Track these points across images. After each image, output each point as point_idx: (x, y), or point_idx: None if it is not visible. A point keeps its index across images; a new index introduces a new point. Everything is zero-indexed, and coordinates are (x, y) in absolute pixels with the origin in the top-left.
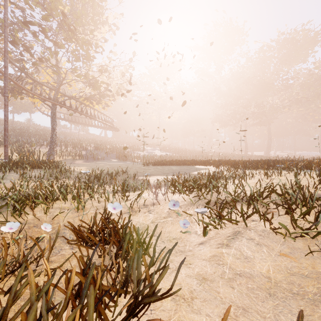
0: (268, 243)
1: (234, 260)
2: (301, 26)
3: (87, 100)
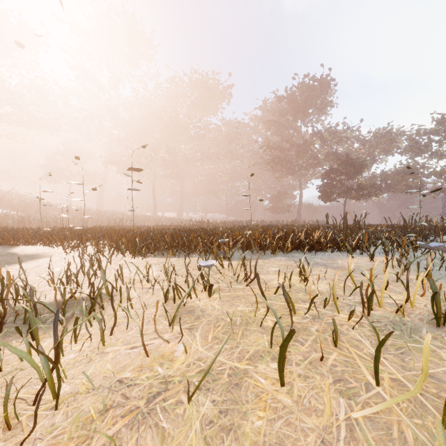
0: None
1: None
2: (212, 73)
3: None
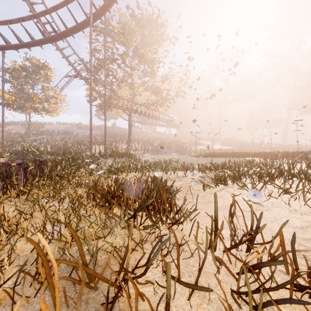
0: (235, 193)
1: (211, 198)
2: None
3: (152, 105)
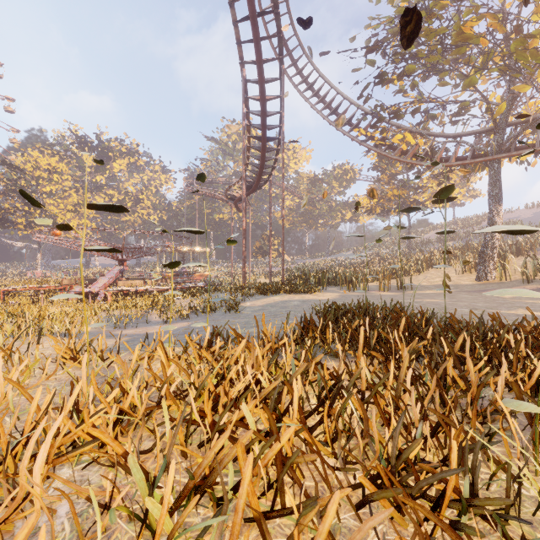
0: None
1: None
2: None
3: None
